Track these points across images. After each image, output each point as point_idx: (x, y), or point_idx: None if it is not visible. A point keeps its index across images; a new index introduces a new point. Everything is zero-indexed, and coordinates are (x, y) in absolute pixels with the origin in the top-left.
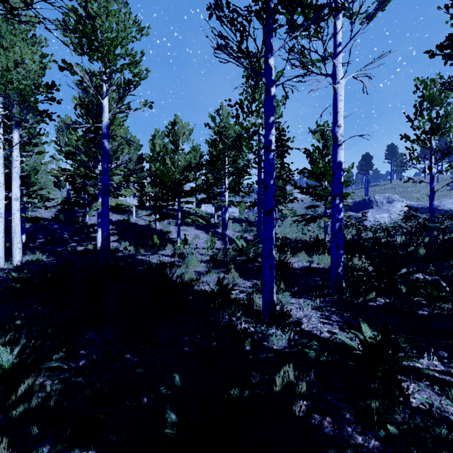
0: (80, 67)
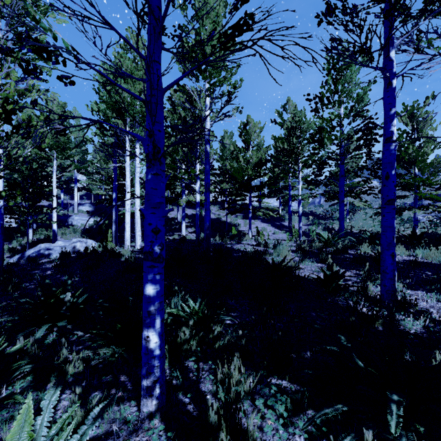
0: (193, 88)
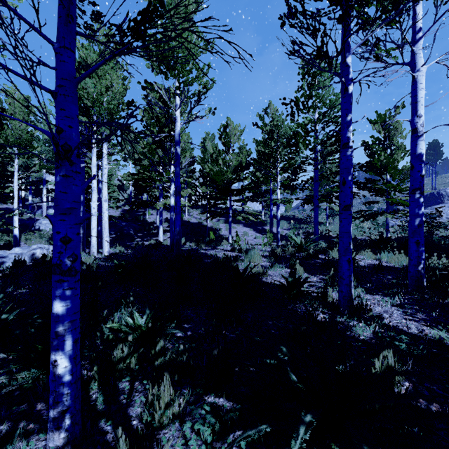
0: (160, 85)
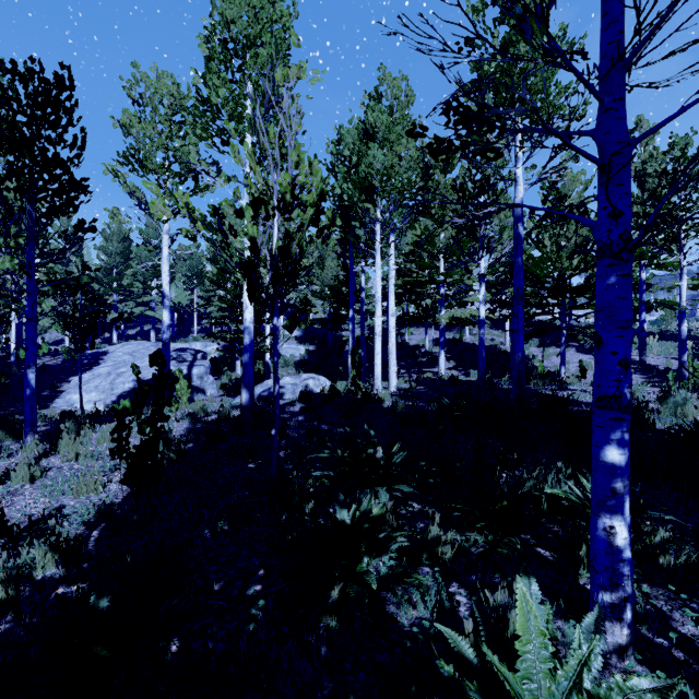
0: None
